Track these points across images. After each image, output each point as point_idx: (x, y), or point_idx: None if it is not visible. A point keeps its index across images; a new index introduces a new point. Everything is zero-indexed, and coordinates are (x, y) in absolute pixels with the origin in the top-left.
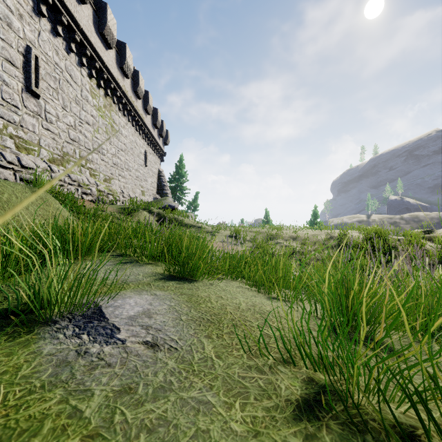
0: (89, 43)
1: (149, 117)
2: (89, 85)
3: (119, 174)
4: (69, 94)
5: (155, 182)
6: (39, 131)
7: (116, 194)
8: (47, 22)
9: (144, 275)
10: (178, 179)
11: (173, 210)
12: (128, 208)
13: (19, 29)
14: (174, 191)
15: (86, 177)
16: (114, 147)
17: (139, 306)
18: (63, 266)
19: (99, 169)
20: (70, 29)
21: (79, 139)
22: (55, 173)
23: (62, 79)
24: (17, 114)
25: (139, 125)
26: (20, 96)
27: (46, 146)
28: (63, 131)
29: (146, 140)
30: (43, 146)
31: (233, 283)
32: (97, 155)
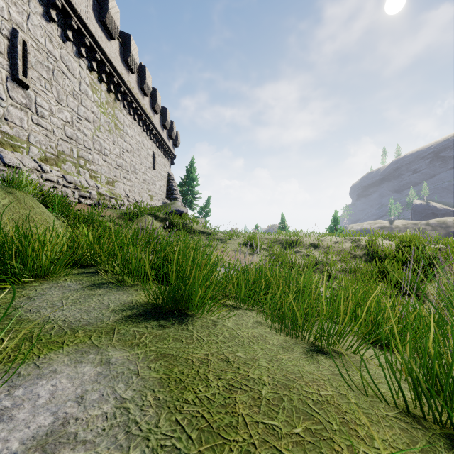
0: (88, 32)
1: (157, 117)
2: (89, 78)
3: (124, 176)
4: (65, 86)
5: (164, 186)
6: (28, 126)
7: (119, 198)
8: (39, 4)
9: (115, 309)
10: (189, 183)
11: (182, 216)
12: (130, 213)
13: (3, 9)
14: (185, 196)
15: (85, 179)
16: (118, 147)
17: (51, 407)
18: (0, 293)
19: (101, 171)
20: (65, 14)
21: (77, 137)
22: (47, 174)
23: (57, 70)
24: (0, 105)
25: (146, 124)
26: (4, 85)
27: (37, 144)
28: (58, 127)
29: (154, 141)
30: (34, 143)
31: (247, 316)
32: (99, 155)
